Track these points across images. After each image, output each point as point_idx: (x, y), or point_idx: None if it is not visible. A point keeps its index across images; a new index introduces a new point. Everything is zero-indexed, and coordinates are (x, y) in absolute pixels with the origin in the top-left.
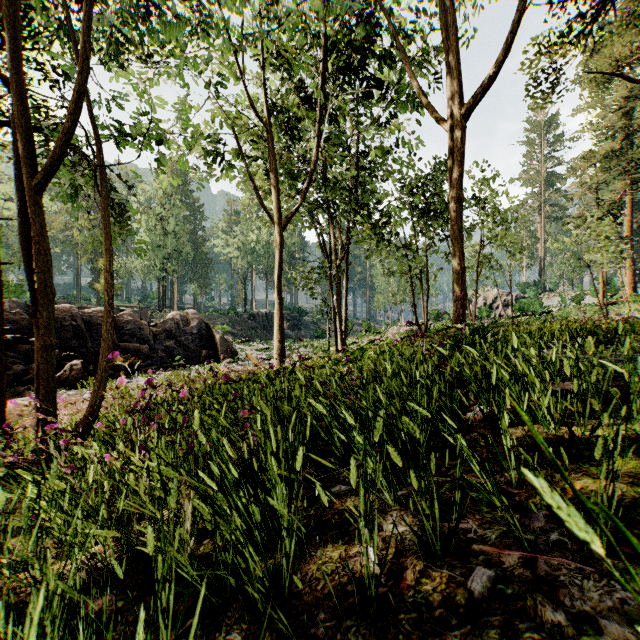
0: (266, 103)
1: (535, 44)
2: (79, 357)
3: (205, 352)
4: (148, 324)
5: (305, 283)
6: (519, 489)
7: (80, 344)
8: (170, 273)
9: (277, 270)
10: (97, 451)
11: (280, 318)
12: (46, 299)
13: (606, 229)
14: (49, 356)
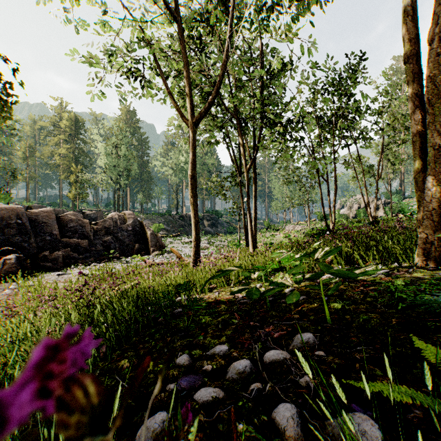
0: None
1: None
2: (18, 251)
3: (137, 246)
4: (89, 222)
5: (220, 189)
6: None
7: (24, 239)
8: (122, 185)
9: (191, 167)
10: None
11: (195, 216)
12: None
13: None
14: None
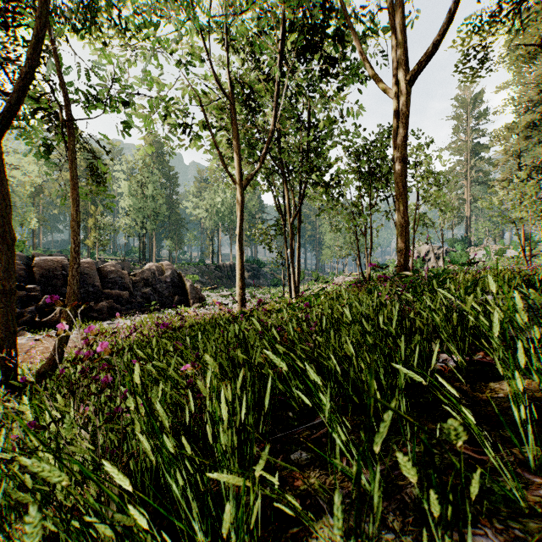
0: (229, 78)
1: (468, 23)
2: None
3: (177, 298)
4: (128, 274)
5: (263, 238)
6: (541, 476)
7: None
8: (149, 231)
9: (238, 226)
10: (28, 406)
11: (241, 268)
12: (5, 244)
13: (530, 189)
14: (9, 300)
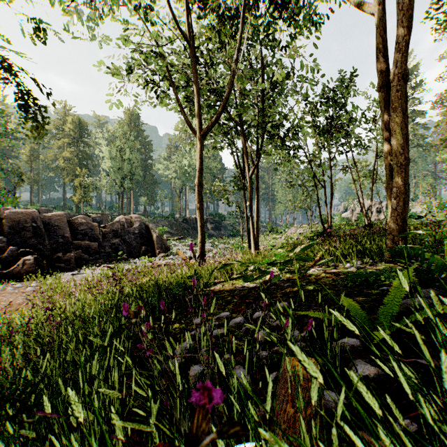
0: (187, 18)
1: None
2: (35, 253)
3: (144, 248)
4: (98, 225)
5: (224, 193)
6: None
7: (38, 242)
8: (126, 189)
9: (198, 175)
10: None
11: (200, 219)
12: None
13: None
14: None
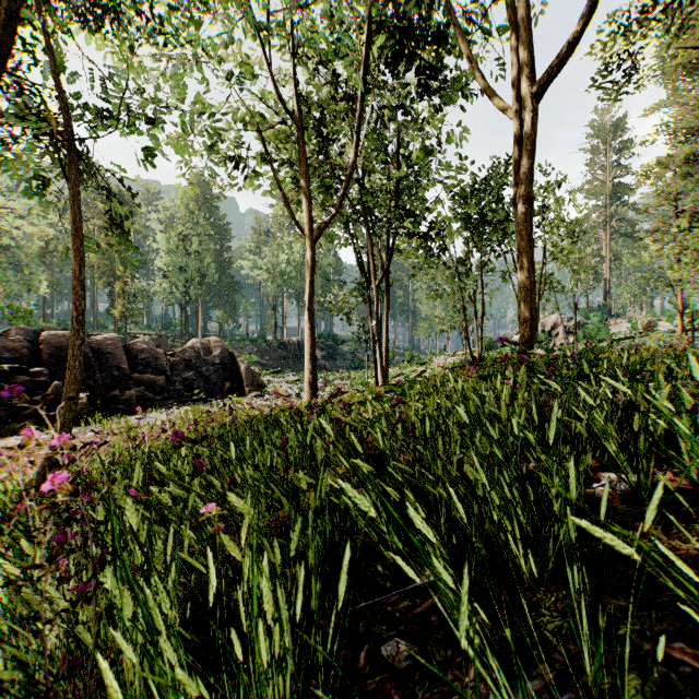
0: (295, 95)
1: (611, 22)
2: (85, 390)
3: (228, 384)
4: (165, 353)
5: (341, 307)
6: None
7: (87, 375)
8: (193, 298)
9: (308, 290)
10: None
11: (311, 345)
12: None
13: (693, 242)
14: None
